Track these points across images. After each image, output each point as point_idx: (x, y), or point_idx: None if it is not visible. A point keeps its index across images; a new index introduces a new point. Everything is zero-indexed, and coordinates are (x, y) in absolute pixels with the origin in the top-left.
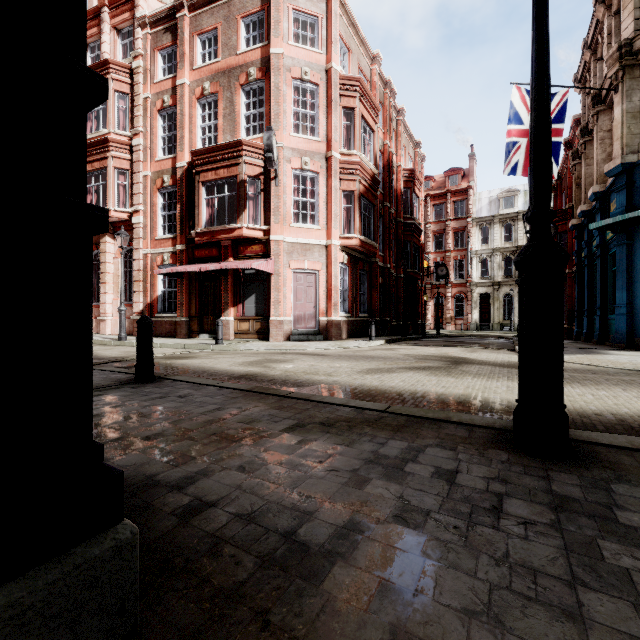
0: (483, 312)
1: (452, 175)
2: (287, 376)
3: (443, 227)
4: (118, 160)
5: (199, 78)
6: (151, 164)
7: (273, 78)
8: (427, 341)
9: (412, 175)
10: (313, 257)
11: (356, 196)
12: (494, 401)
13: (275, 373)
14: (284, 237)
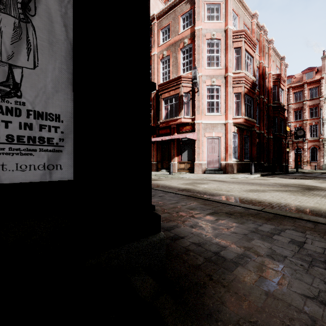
0: None
1: (308, 72)
2: (205, 191)
3: (301, 105)
4: None
5: (161, 50)
6: None
7: (196, 42)
8: (289, 175)
9: (278, 77)
10: (217, 130)
11: (242, 95)
12: None
13: (199, 189)
14: (202, 121)
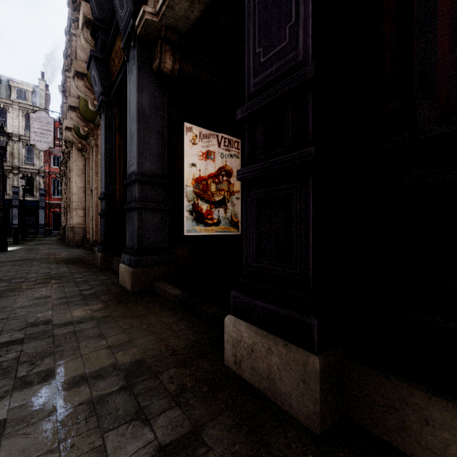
0: None
1: None
2: None
3: None
4: None
5: None
6: None
7: None
8: None
9: None
10: None
11: None
12: None
13: None
14: None
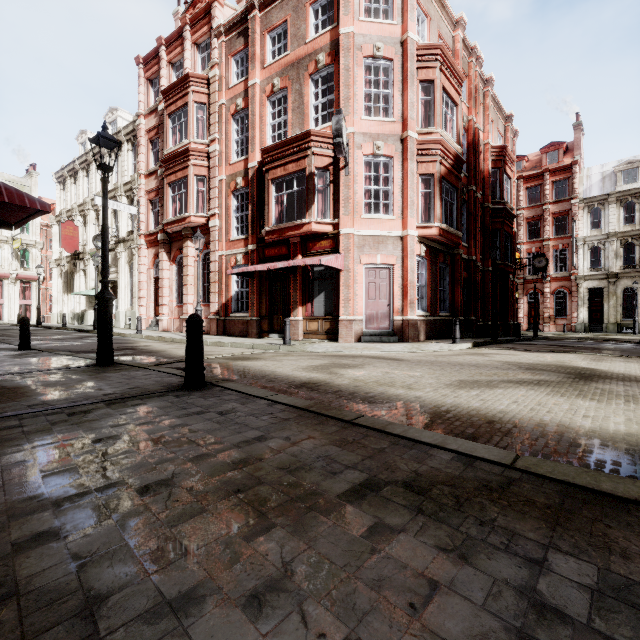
0: (593, 310)
1: (551, 151)
2: (356, 387)
3: (539, 212)
4: (197, 168)
5: (269, 76)
6: (226, 168)
7: (343, 60)
8: (526, 345)
9: (502, 153)
10: (386, 250)
11: (436, 179)
12: None
13: (342, 382)
14: (354, 230)
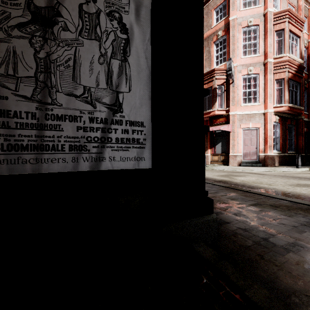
0: None
1: None
2: (244, 183)
3: None
4: None
5: None
6: None
7: (231, 32)
8: None
9: None
10: (255, 120)
11: (285, 81)
12: None
13: (236, 181)
14: (237, 112)
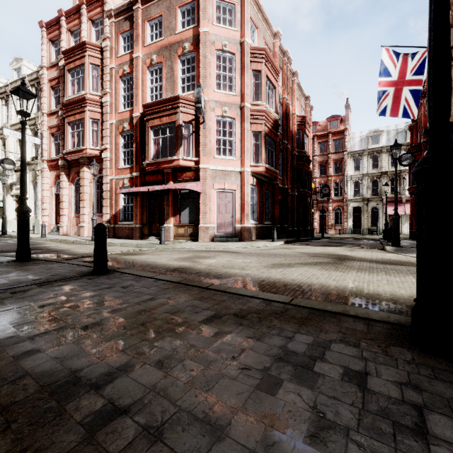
0: (356, 220)
1: (332, 121)
2: (210, 269)
3: (326, 159)
4: (92, 113)
5: (149, 52)
6: (115, 115)
7: (201, 50)
8: (315, 242)
9: (303, 120)
10: (231, 180)
11: (262, 135)
12: (379, 293)
13: (201, 267)
14: (209, 166)
